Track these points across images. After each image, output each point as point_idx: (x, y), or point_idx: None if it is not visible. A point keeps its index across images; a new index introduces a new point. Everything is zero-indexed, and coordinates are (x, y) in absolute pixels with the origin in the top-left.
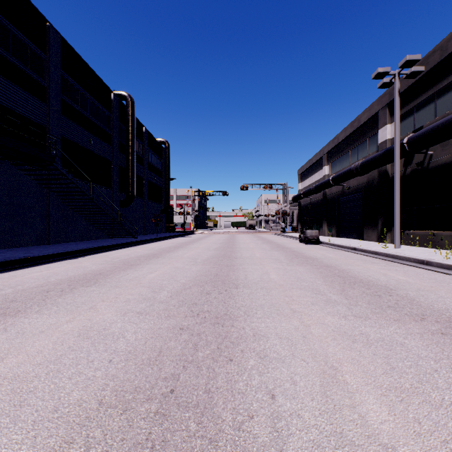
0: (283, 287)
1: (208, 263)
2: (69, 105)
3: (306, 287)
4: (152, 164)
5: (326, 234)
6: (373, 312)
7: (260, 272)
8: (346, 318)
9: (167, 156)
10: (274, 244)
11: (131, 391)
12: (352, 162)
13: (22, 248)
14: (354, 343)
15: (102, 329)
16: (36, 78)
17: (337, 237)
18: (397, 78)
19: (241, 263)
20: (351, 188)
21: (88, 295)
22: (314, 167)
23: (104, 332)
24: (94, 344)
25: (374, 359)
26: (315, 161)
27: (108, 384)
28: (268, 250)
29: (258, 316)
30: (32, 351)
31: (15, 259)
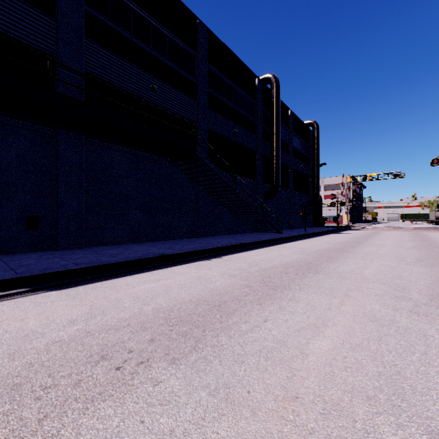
0: None
1: None
2: (216, 98)
3: None
4: (298, 150)
5: None
6: None
7: None
8: None
9: (315, 139)
10: None
11: None
12: None
13: (173, 241)
14: None
15: None
16: (187, 76)
17: None
18: None
19: None
20: None
21: None
22: None
23: None
24: None
25: None
26: None
27: None
28: None
29: None
30: None
31: (148, 257)
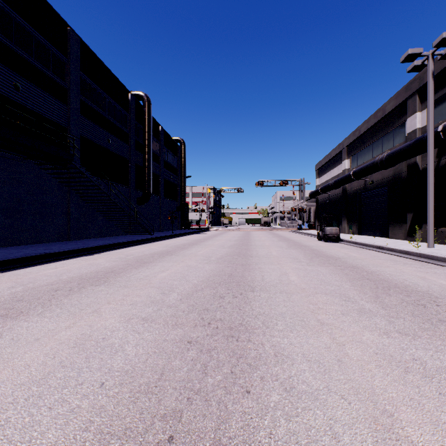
0: (305, 292)
1: (222, 261)
2: (88, 106)
3: (332, 291)
4: (168, 162)
5: (346, 231)
6: (421, 328)
7: (278, 273)
8: (389, 336)
9: (182, 154)
10: (291, 241)
11: (118, 435)
12: (375, 155)
13: (43, 245)
14: (407, 374)
15: (101, 339)
16: (57, 80)
17: (359, 235)
18: (430, 60)
19: (257, 262)
20: (374, 183)
21: (95, 296)
22: (333, 161)
23: (102, 343)
24: (89, 359)
25: (442, 401)
26: (334, 155)
27: (93, 421)
28: (284, 248)
29: (279, 328)
30: (19, 365)
31: (33, 255)
